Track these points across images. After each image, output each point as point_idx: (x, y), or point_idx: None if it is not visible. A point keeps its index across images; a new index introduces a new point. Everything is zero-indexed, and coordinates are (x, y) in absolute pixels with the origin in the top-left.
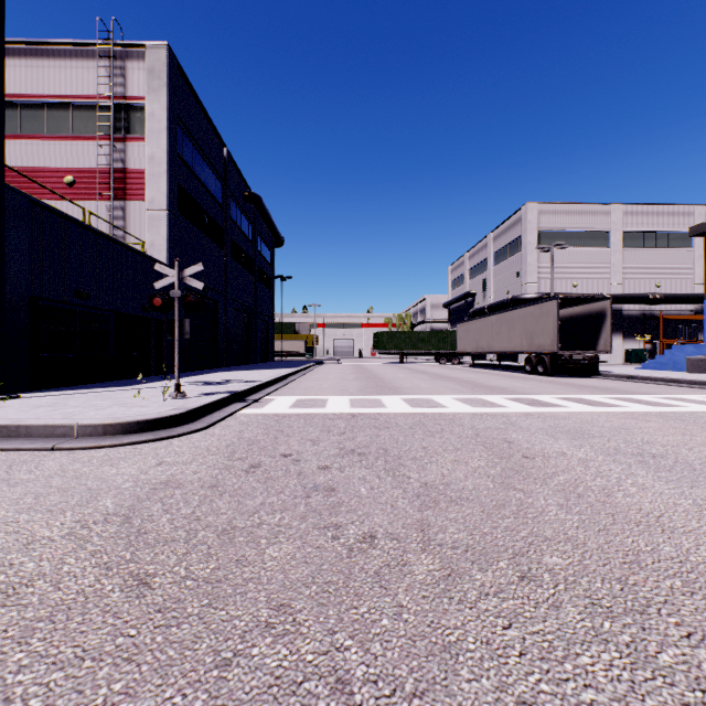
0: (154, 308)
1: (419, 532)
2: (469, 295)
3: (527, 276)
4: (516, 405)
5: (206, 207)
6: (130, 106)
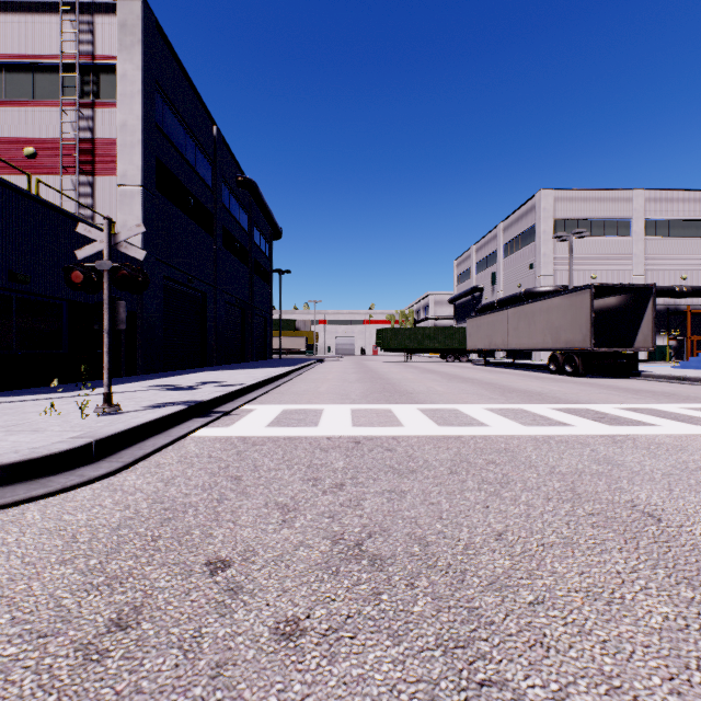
0: (73, 285)
1: None
2: (476, 289)
3: (542, 267)
4: (581, 421)
5: (192, 189)
6: (100, 67)
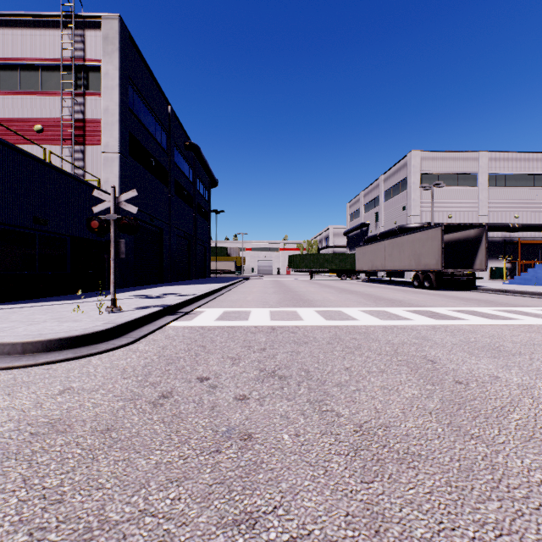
0: (92, 230)
1: (373, 536)
2: (364, 225)
3: (412, 209)
4: (419, 317)
5: (153, 153)
6: (89, 67)
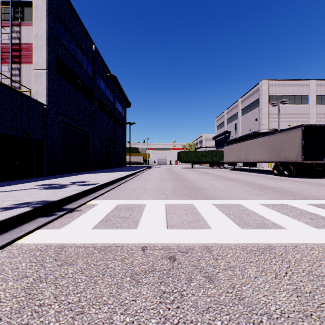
0: None
1: None
2: (227, 132)
3: (263, 120)
4: None
5: (80, 76)
6: (24, 3)
